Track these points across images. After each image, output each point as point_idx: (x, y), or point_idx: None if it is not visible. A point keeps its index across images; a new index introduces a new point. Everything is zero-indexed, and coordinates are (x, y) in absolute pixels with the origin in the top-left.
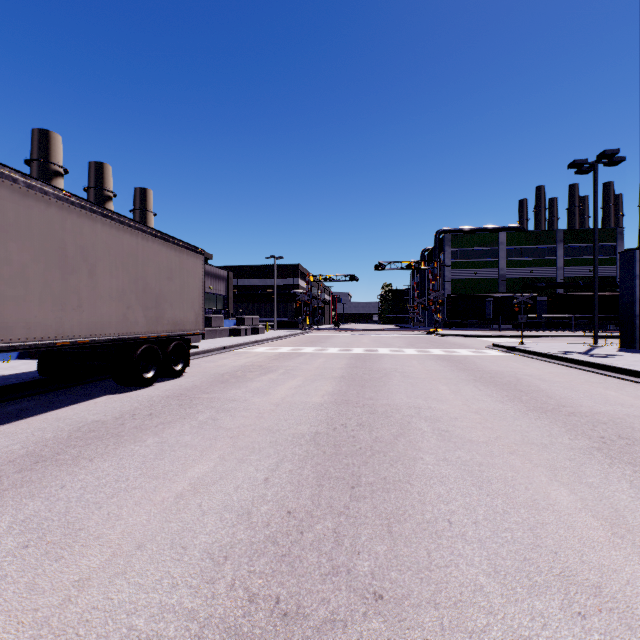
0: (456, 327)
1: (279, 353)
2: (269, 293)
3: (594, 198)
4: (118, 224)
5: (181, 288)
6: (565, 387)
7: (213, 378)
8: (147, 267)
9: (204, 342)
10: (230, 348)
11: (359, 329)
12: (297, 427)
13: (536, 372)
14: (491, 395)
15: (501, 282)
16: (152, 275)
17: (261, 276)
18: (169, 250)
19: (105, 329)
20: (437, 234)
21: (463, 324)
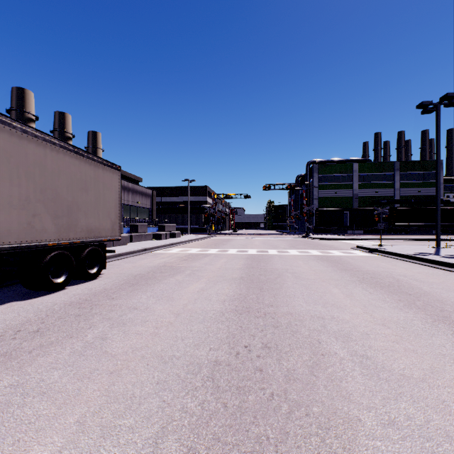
0: (322, 232)
1: (189, 254)
2: (185, 207)
3: (437, 131)
4: (20, 133)
5: (96, 199)
6: (446, 289)
7: (125, 280)
8: (57, 177)
9: (130, 245)
10: (150, 250)
11: (251, 234)
12: (194, 352)
13: (407, 272)
14: (385, 300)
15: (354, 199)
16: (63, 185)
17: (179, 194)
18: (83, 163)
19: (3, 237)
20: (308, 164)
21: (327, 230)
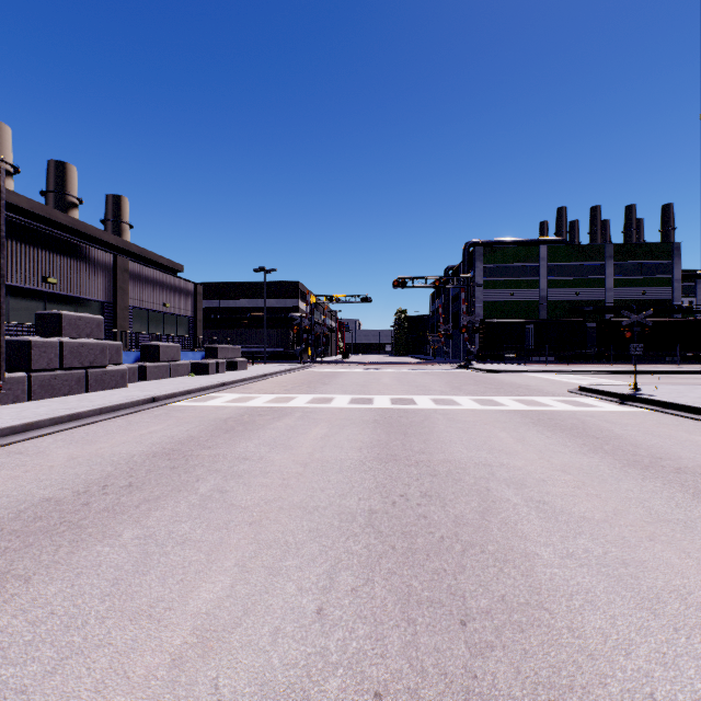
0: (491, 359)
1: (246, 410)
2: (260, 317)
3: None
4: None
5: None
6: None
7: None
8: None
9: (133, 387)
10: (168, 399)
11: (373, 362)
12: None
13: None
14: None
15: (542, 305)
16: None
17: (251, 296)
18: None
19: None
20: (466, 247)
21: (499, 356)
